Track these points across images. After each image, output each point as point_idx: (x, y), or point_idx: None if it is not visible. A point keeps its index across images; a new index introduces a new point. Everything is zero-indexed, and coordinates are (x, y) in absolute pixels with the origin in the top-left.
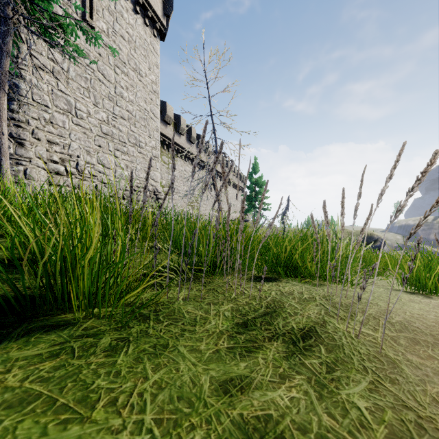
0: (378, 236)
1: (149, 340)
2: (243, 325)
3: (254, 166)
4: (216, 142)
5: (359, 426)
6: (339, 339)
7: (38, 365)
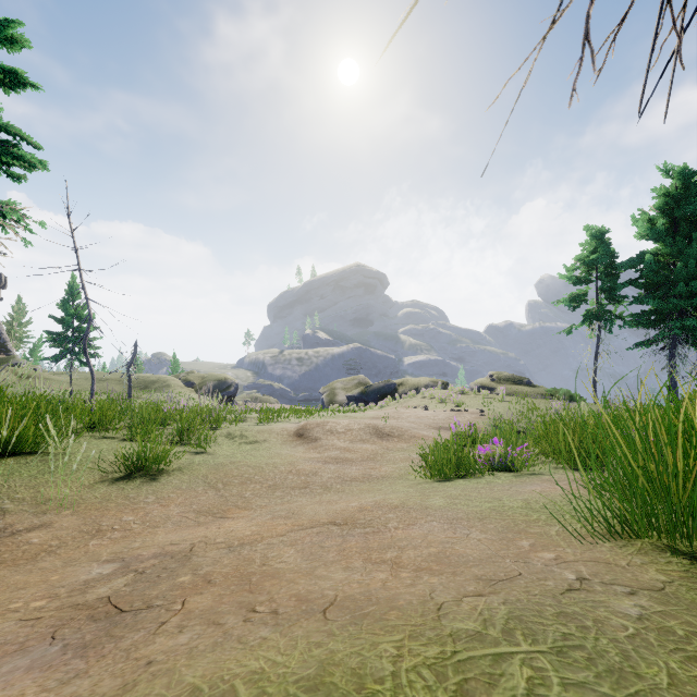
0: (232, 380)
1: (215, 441)
2: (227, 437)
3: (74, 289)
4: (89, 304)
5: (253, 441)
6: (246, 435)
7: (207, 445)
